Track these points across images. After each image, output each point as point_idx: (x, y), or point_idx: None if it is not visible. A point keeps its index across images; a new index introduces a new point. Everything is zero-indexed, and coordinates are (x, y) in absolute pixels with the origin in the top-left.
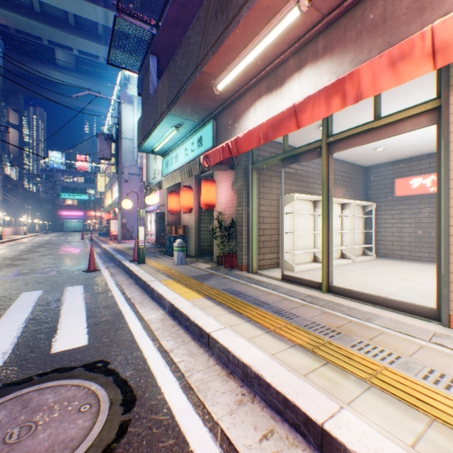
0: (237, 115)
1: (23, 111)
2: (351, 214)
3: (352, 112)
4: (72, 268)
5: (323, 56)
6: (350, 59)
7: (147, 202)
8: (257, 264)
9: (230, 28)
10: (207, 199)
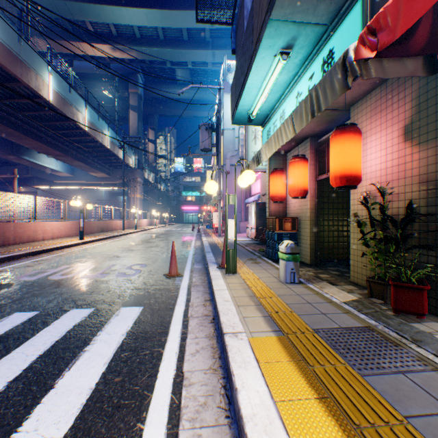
0: None
1: (157, 129)
2: None
3: None
4: (157, 268)
5: None
6: None
7: (239, 184)
8: None
9: None
10: (343, 166)
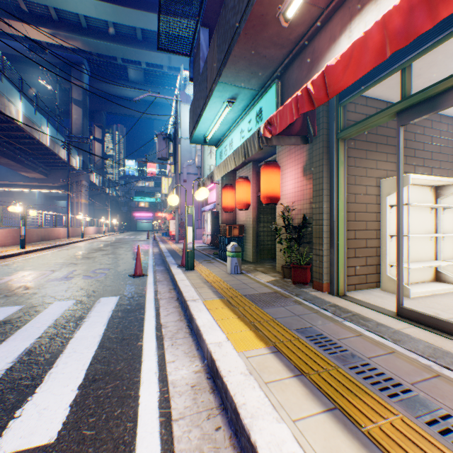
0: (315, 59)
1: (104, 127)
2: None
3: None
4: (121, 271)
5: None
6: None
7: (196, 198)
8: (345, 282)
9: None
10: (268, 190)
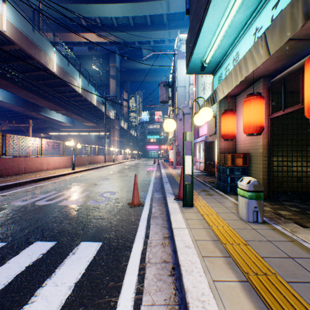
0: None
1: (129, 91)
2: None
3: None
4: (123, 196)
5: None
6: None
7: (195, 122)
8: None
9: None
10: None
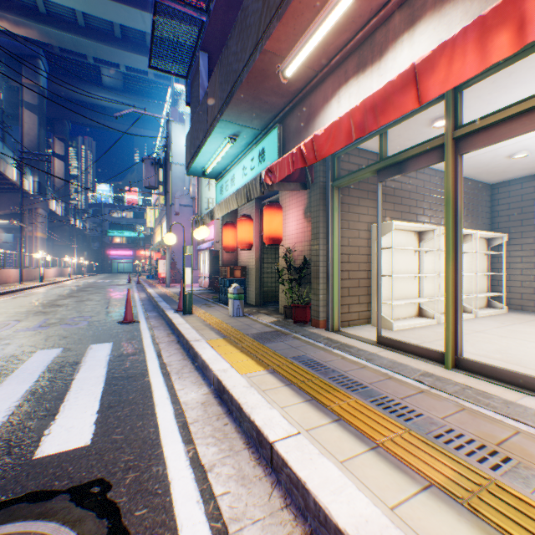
0: (312, 113)
1: (68, 140)
2: (472, 250)
3: (489, 95)
4: (107, 318)
5: None
6: None
7: (195, 237)
8: (340, 319)
9: None
10: (271, 231)
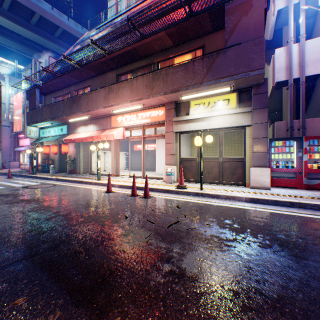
0: (76, 127)
1: None
2: None
3: None
4: None
5: (95, 124)
6: (99, 128)
7: (37, 150)
8: (83, 172)
9: (73, 114)
10: (65, 150)
